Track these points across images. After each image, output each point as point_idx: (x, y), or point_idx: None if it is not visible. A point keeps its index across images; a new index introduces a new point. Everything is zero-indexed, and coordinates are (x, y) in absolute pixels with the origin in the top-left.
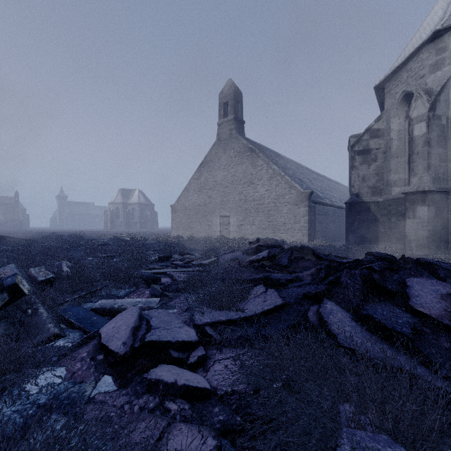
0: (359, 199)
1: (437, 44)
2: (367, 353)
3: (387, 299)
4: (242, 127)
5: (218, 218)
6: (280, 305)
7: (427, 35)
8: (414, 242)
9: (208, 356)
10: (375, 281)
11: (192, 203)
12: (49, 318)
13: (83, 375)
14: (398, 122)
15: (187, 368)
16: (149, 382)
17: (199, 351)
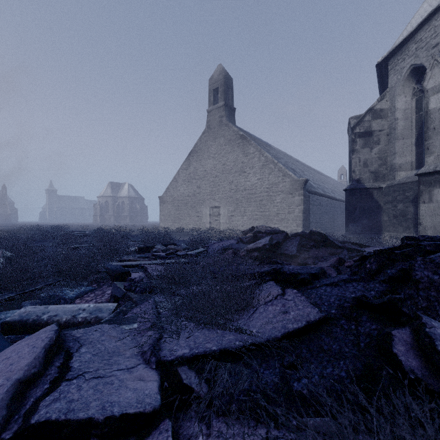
0: (361, 185)
1: None
2: None
3: None
4: (233, 114)
5: (207, 209)
6: (317, 321)
7: (439, 1)
8: (431, 229)
9: None
10: None
11: (180, 194)
12: None
13: None
14: (404, 101)
15: None
16: None
17: (160, 439)
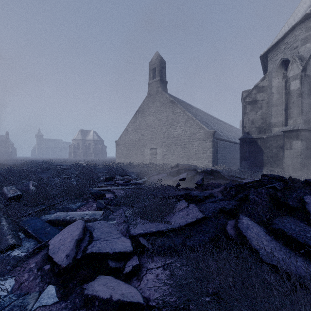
0: (249, 136)
1: (307, 23)
2: (290, 270)
3: (289, 213)
4: (166, 85)
5: (148, 149)
6: (201, 218)
7: (299, 18)
8: (291, 166)
9: (141, 264)
10: (279, 198)
11: (130, 139)
12: (9, 230)
13: (29, 285)
14: (277, 81)
15: (123, 276)
16: (86, 298)
17: (134, 261)
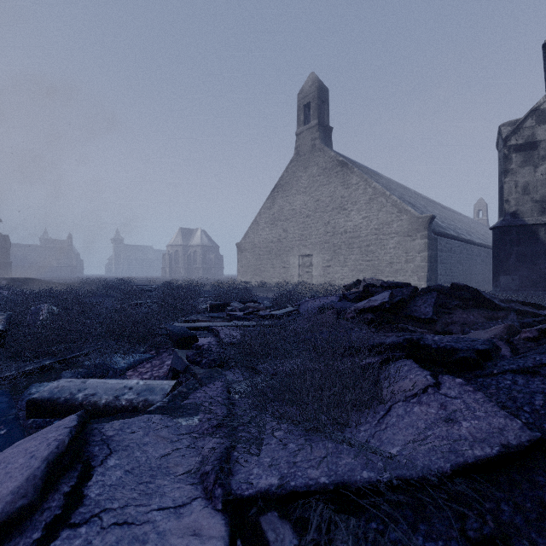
0: (518, 221)
1: None
2: None
3: None
4: (329, 135)
5: (296, 258)
6: (525, 447)
7: None
8: None
9: None
10: None
11: (262, 239)
12: None
13: None
14: None
15: None
16: None
17: None
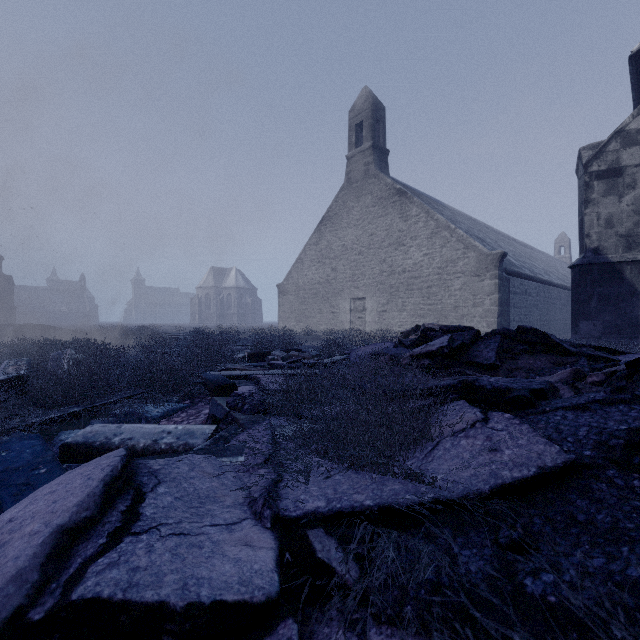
0: (601, 258)
1: None
2: None
3: None
4: (385, 159)
5: (347, 301)
6: (560, 468)
7: None
8: None
9: None
10: None
11: (307, 280)
12: None
13: None
14: None
15: None
16: None
17: None
